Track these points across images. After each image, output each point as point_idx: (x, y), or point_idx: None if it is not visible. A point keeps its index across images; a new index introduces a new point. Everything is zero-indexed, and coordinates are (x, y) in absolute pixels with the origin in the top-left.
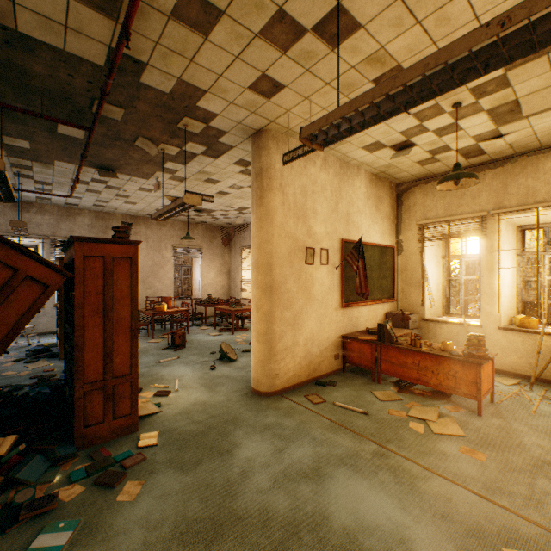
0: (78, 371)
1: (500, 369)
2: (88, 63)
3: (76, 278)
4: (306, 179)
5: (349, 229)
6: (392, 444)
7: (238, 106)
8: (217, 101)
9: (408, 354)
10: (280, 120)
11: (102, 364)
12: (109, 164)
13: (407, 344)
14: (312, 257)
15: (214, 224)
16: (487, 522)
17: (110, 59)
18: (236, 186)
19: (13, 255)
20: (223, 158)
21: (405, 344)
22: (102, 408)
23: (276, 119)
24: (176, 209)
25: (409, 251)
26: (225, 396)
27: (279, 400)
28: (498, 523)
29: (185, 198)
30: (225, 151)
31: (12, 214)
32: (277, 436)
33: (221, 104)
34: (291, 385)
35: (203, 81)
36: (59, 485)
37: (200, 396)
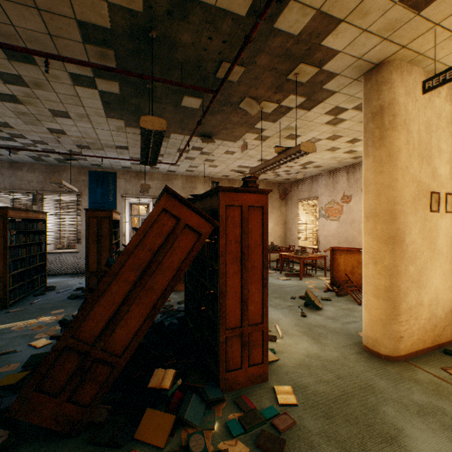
0: (221, 316)
1: None
2: (230, 17)
3: (220, 227)
4: (430, 113)
5: None
6: None
7: (371, 33)
8: (347, 32)
9: None
10: (414, 43)
11: (239, 311)
12: (209, 131)
13: None
14: (437, 204)
15: (273, 180)
16: None
17: (253, 5)
18: (313, 139)
19: (176, 205)
20: (316, 109)
21: None
22: (239, 354)
23: (411, 42)
24: (282, 160)
25: None
26: (337, 352)
27: (410, 369)
28: None
29: (301, 146)
30: (323, 100)
31: (135, 181)
32: (451, 430)
33: (350, 36)
34: (415, 350)
35: (345, 6)
36: (222, 437)
37: (308, 347)
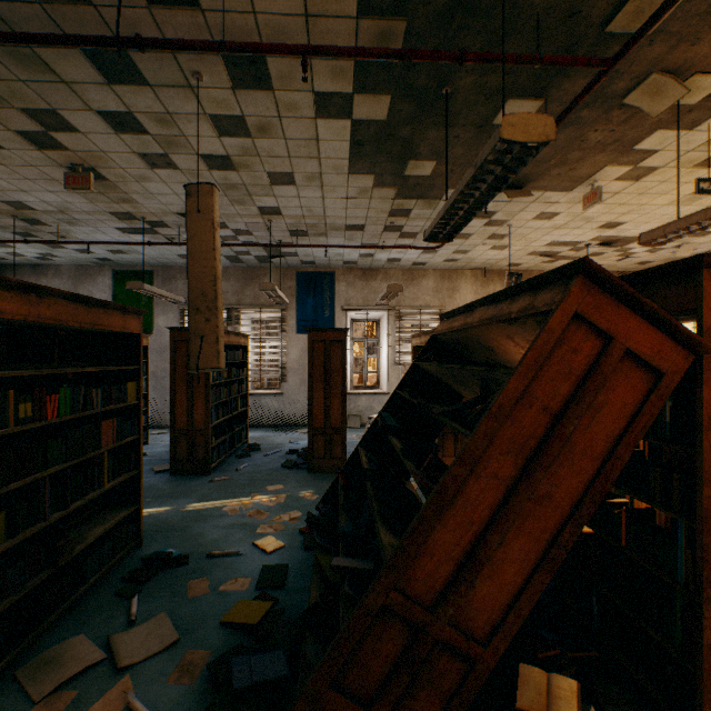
0: (706, 580)
1: None
2: None
3: (701, 356)
4: None
5: None
6: None
7: None
8: None
9: None
10: None
11: None
12: (524, 175)
13: None
14: None
15: (609, 267)
16: None
17: None
18: None
19: (601, 305)
20: None
21: None
22: None
23: None
24: None
25: None
26: None
27: None
28: None
29: None
30: None
31: (361, 285)
32: None
33: None
34: None
35: None
36: None
37: None
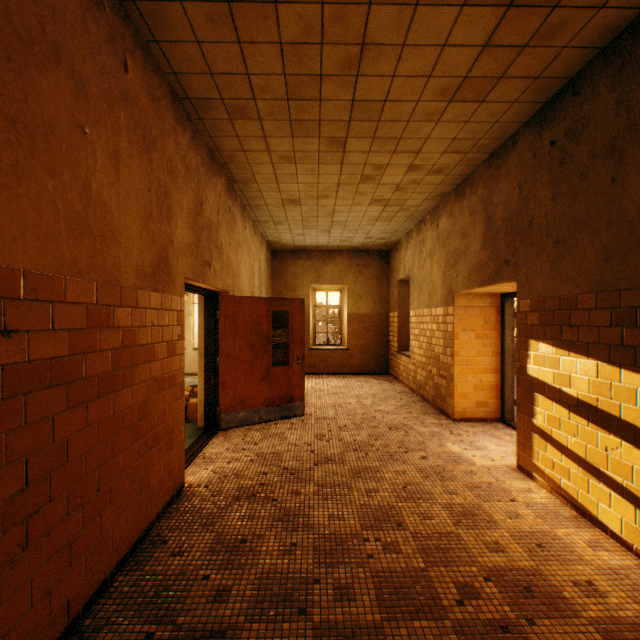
0: None
1: (195, 373)
2: None
3: None
4: None
5: None
6: None
7: None
8: None
9: None
10: None
11: None
12: None
13: None
14: None
15: None
16: None
17: None
18: None
19: None
20: None
21: None
22: None
23: None
24: None
25: None
26: None
27: None
28: None
29: None
30: None
31: None
32: None
33: None
34: None
35: None
36: None
37: None
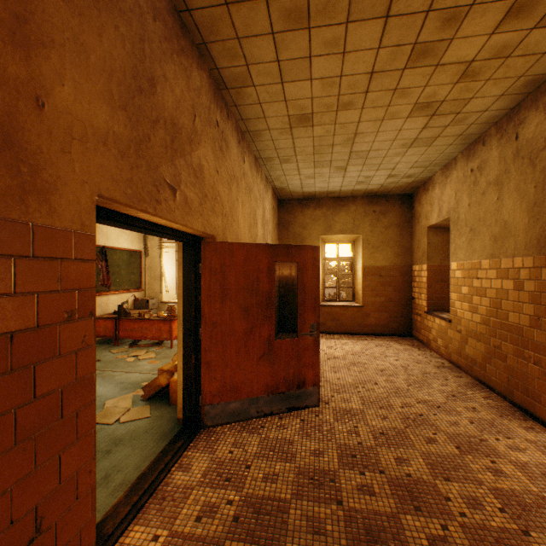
0: None
1: None
2: None
3: None
4: None
5: (99, 237)
6: (109, 368)
7: None
8: None
9: (137, 322)
10: None
11: None
12: None
13: (137, 316)
14: None
15: None
16: (142, 379)
17: None
18: None
19: None
20: None
21: (136, 316)
22: None
23: None
24: None
25: (153, 255)
26: None
27: None
28: (146, 378)
29: None
30: None
31: None
32: None
33: None
34: None
35: None
36: None
37: None
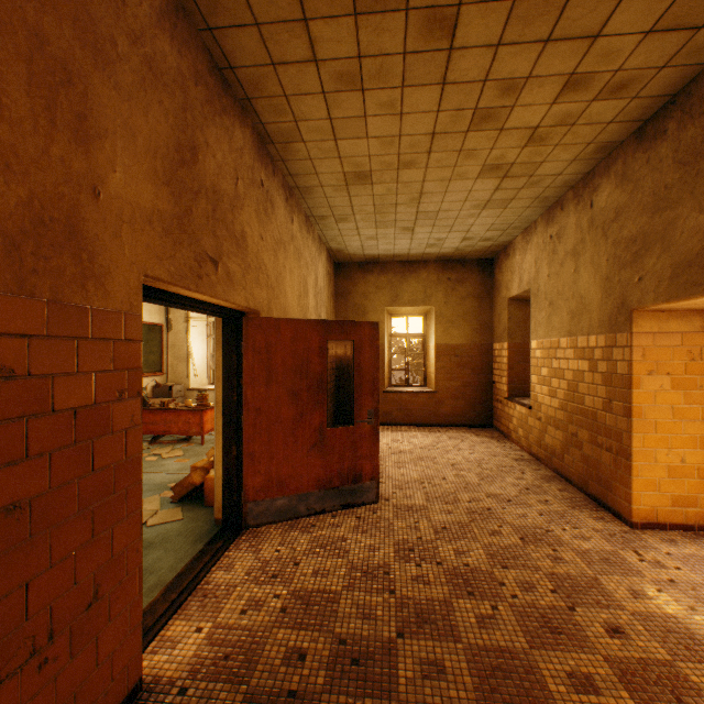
0: None
1: None
2: None
3: None
4: None
5: None
6: None
7: None
8: None
9: (159, 413)
10: None
11: None
12: None
13: (159, 406)
14: None
15: None
16: (169, 480)
17: None
18: None
19: None
20: None
21: (158, 406)
22: None
23: None
24: None
25: (178, 330)
26: None
27: None
28: (174, 479)
29: None
30: None
31: None
32: None
33: None
34: None
35: None
36: None
37: None
